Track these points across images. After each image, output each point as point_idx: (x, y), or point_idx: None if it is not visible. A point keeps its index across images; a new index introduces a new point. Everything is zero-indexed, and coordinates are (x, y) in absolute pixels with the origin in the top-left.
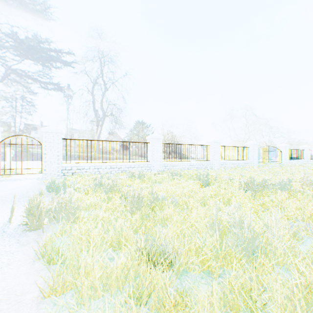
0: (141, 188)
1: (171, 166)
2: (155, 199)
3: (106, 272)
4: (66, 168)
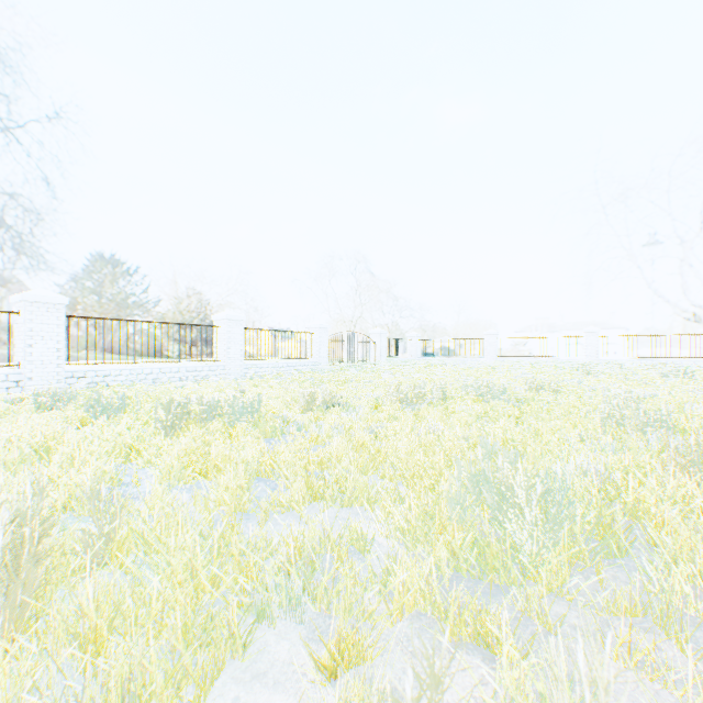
0: None
1: (99, 375)
2: None
3: None
4: None
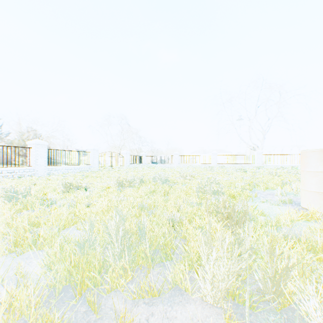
0: None
1: None
2: None
3: None
4: None
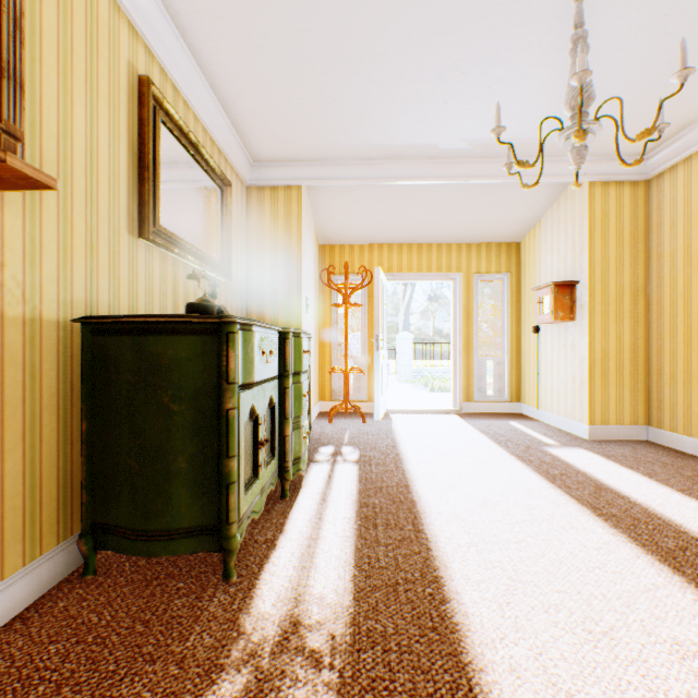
0: None
1: None
2: None
3: None
4: (415, 372)
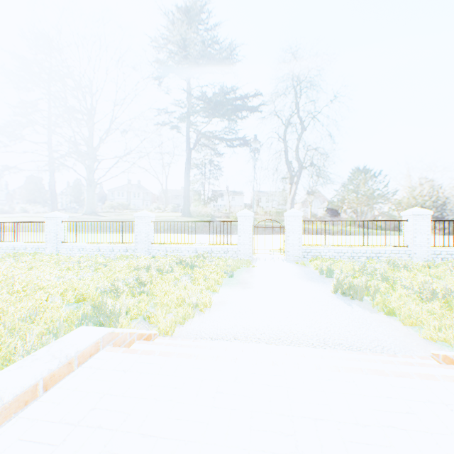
0: (428, 282)
1: (447, 254)
2: (448, 294)
3: (439, 323)
4: (305, 251)
